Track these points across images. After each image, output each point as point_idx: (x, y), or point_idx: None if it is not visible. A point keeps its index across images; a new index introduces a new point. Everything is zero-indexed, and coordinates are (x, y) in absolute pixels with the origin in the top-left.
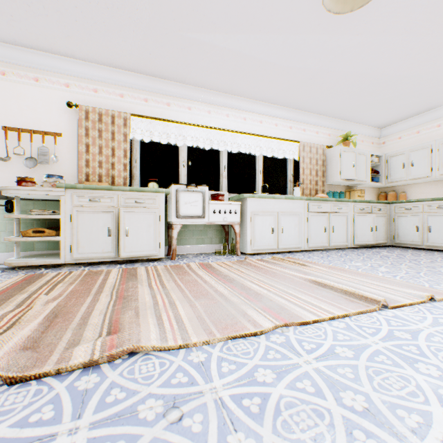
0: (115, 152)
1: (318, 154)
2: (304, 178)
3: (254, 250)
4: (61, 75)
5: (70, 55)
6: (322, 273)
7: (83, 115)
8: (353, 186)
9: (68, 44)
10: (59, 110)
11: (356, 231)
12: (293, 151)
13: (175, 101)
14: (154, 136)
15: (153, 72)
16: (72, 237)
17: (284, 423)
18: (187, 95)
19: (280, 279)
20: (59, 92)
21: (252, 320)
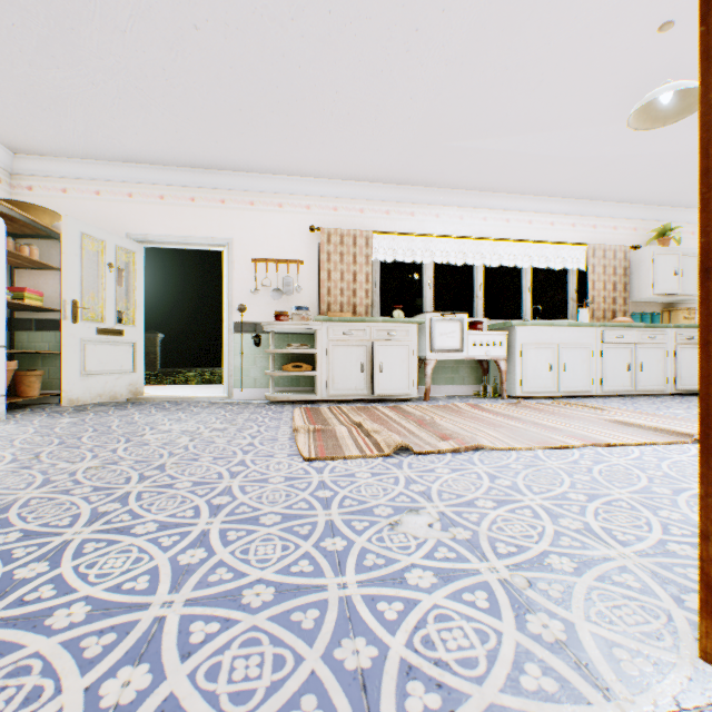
0: (356, 277)
1: (616, 259)
2: (594, 295)
3: (525, 392)
4: (303, 196)
5: (315, 176)
6: (626, 416)
7: (325, 239)
8: (675, 303)
9: (317, 167)
10: (300, 235)
11: (680, 370)
12: (576, 258)
13: (420, 209)
14: (394, 253)
15: (398, 180)
16: (327, 372)
17: (605, 474)
18: (435, 200)
19: (574, 420)
20: (301, 216)
21: (561, 441)
